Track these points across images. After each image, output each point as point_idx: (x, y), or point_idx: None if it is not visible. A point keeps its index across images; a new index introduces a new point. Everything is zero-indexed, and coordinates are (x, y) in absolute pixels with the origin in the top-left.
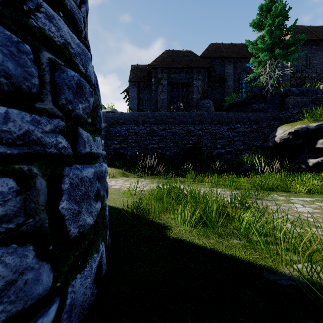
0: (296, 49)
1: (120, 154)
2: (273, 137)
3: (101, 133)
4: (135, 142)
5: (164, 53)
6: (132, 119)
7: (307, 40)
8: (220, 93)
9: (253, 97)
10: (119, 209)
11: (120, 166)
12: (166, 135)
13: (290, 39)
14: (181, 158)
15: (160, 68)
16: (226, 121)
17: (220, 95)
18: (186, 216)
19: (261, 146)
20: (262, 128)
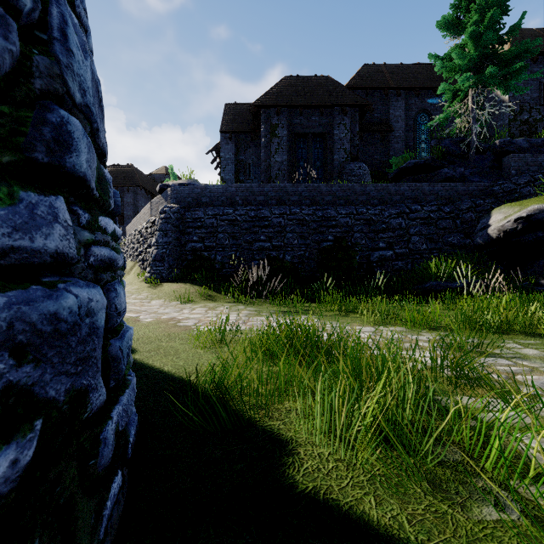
0: (523, 68)
1: (203, 260)
2: (484, 228)
3: (92, 195)
4: (229, 237)
5: (282, 81)
6: (225, 197)
7: (540, 53)
8: (382, 151)
9: (442, 157)
10: (180, 380)
11: (203, 282)
12: (286, 224)
13: (514, 48)
14: (314, 267)
15: (274, 108)
16: (395, 199)
17: (382, 155)
18: (337, 417)
19: (460, 245)
20: (462, 212)
